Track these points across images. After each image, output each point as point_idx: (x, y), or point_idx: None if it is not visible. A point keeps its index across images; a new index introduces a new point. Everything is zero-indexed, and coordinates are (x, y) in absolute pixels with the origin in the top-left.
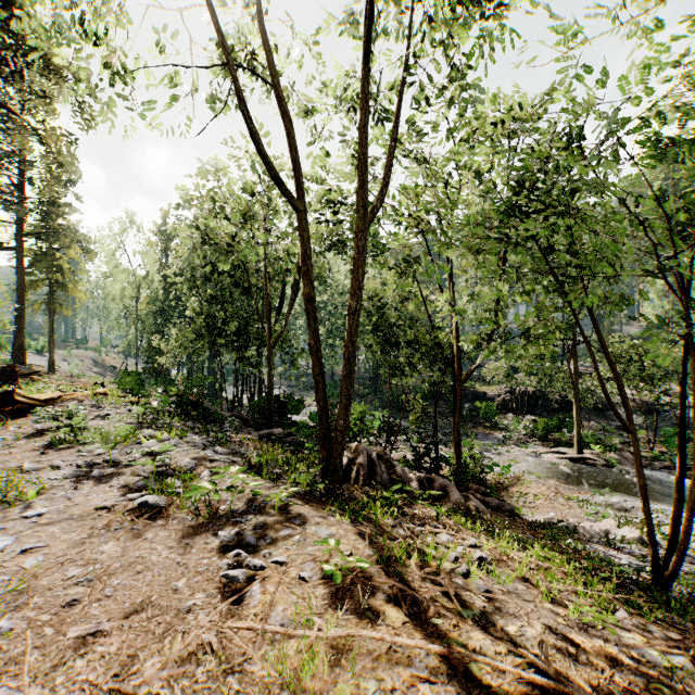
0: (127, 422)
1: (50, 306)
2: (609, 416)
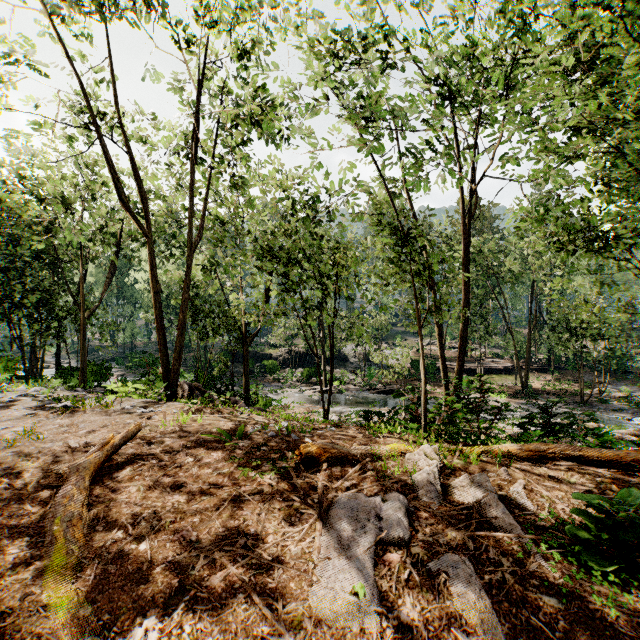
0: None
1: None
2: (347, 365)
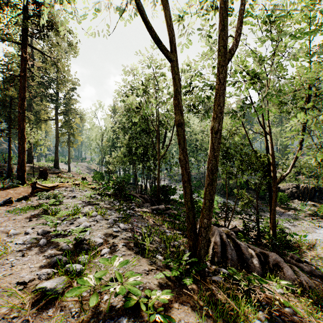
0: (83, 201)
1: (68, 144)
2: None
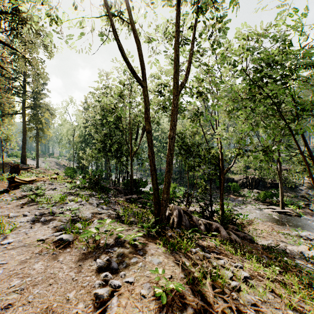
0: (64, 192)
1: (37, 139)
2: (296, 190)
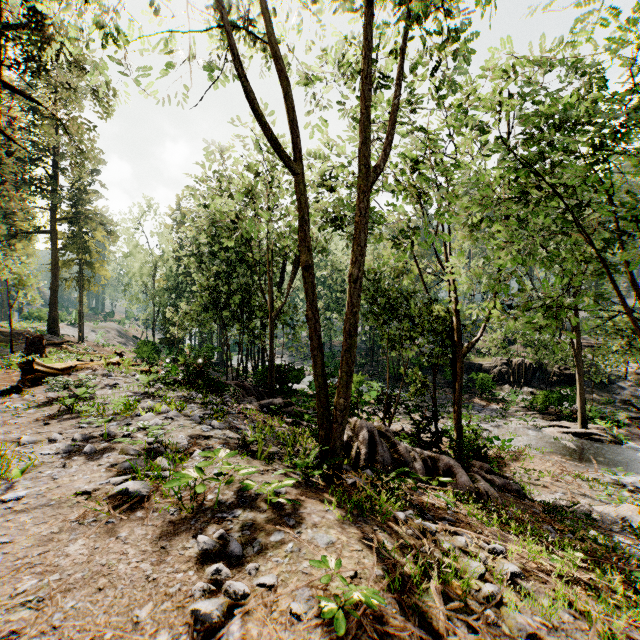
0: (133, 392)
1: (80, 283)
2: (612, 389)
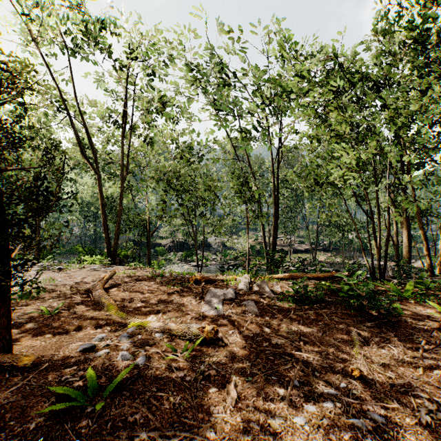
0: None
1: None
2: (211, 249)
